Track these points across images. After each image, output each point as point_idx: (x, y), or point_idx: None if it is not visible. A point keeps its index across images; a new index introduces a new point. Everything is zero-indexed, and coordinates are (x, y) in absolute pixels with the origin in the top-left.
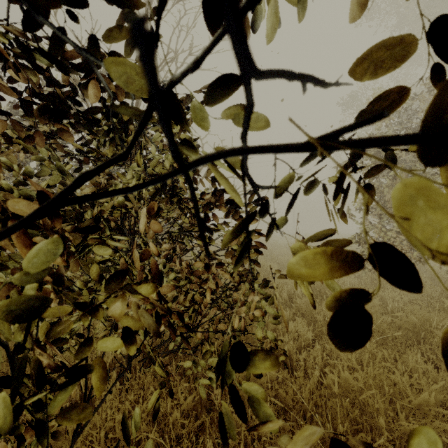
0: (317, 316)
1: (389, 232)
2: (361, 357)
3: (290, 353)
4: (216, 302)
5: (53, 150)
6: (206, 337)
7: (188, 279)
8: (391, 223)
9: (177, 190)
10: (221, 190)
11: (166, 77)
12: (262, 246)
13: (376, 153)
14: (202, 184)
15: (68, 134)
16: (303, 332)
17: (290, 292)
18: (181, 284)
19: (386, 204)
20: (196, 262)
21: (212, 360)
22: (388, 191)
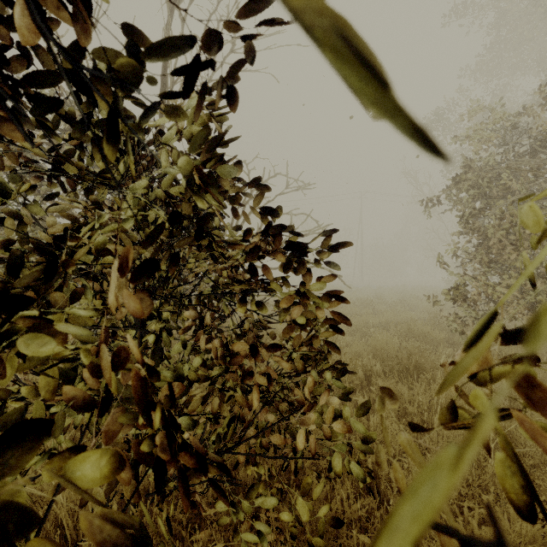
0: (409, 407)
1: (498, 286)
2: (486, 480)
3: (375, 468)
4: (267, 394)
5: (1, 162)
6: (251, 460)
7: (224, 366)
8: (486, 273)
9: (210, 228)
10: (277, 225)
11: (201, 83)
12: (345, 320)
13: (478, 182)
14: (246, 218)
15: (1, 123)
16: (392, 435)
17: (366, 367)
18: (213, 374)
19: (491, 249)
20: (235, 344)
21: (261, 502)
22: (496, 232)
